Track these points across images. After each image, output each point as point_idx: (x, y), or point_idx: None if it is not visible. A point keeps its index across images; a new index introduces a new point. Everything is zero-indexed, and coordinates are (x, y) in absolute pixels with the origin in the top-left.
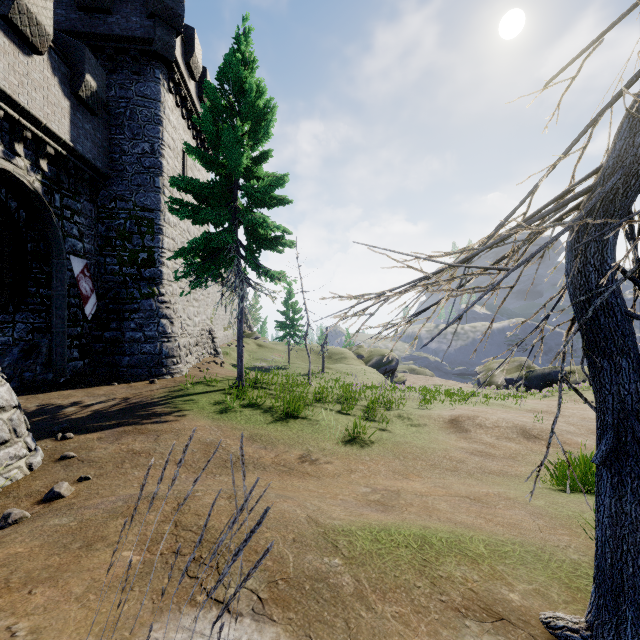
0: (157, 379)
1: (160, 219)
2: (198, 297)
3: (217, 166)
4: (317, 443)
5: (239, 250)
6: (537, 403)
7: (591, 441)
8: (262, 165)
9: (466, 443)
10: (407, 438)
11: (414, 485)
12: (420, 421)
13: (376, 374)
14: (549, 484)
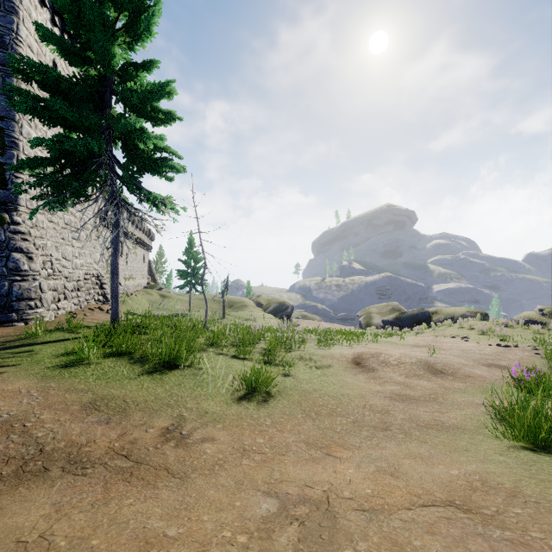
0: (2, 327)
1: (14, 130)
2: (80, 237)
3: (83, 61)
4: (197, 403)
5: (114, 168)
6: (414, 339)
7: (486, 372)
8: (144, 72)
9: (378, 384)
10: (315, 384)
11: (347, 474)
12: (323, 362)
13: (274, 319)
14: (503, 437)
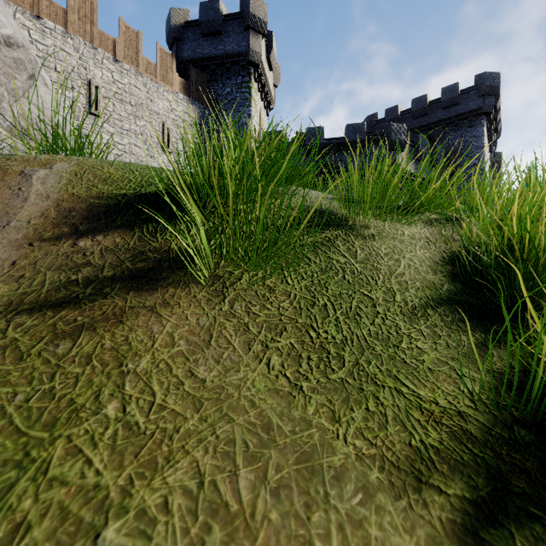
0: None
1: None
2: None
3: None
4: None
5: None
6: None
7: None
8: None
9: None
10: None
11: None
12: None
13: None
14: None
